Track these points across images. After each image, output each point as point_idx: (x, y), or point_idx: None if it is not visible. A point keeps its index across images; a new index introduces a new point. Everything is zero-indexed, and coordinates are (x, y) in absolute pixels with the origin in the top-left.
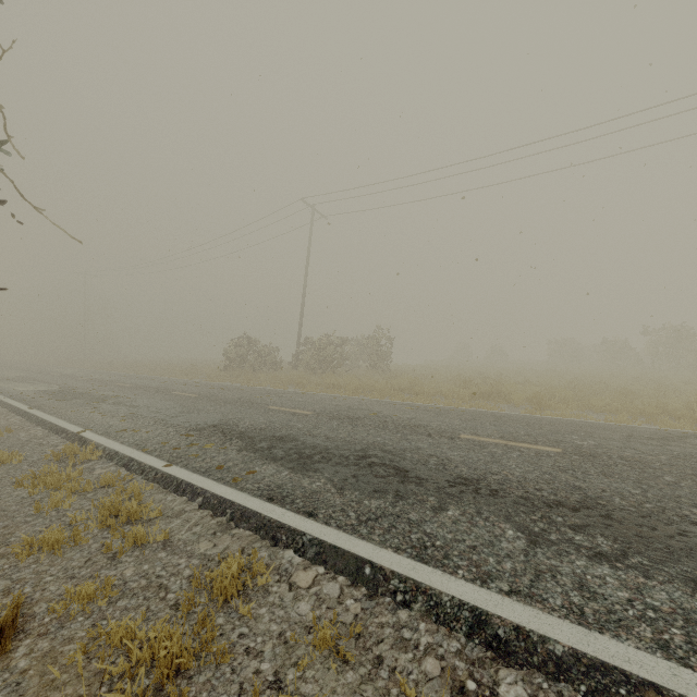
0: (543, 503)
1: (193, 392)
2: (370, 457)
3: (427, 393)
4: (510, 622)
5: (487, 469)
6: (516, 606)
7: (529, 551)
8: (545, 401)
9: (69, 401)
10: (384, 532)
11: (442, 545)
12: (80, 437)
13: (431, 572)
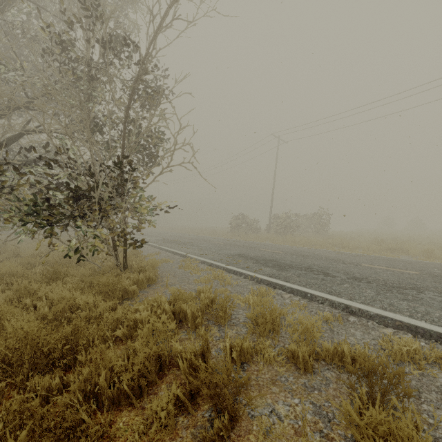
0: (391, 286)
1: (220, 242)
2: (312, 268)
3: (351, 247)
4: (357, 307)
5: (369, 276)
6: (361, 305)
7: (374, 296)
8: (433, 254)
9: (171, 243)
10: (316, 287)
11: (338, 292)
12: (187, 256)
13: (332, 296)
